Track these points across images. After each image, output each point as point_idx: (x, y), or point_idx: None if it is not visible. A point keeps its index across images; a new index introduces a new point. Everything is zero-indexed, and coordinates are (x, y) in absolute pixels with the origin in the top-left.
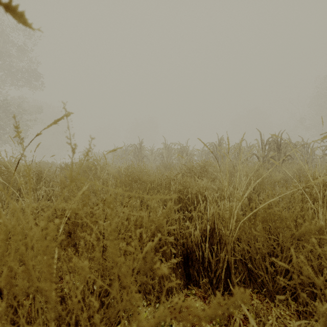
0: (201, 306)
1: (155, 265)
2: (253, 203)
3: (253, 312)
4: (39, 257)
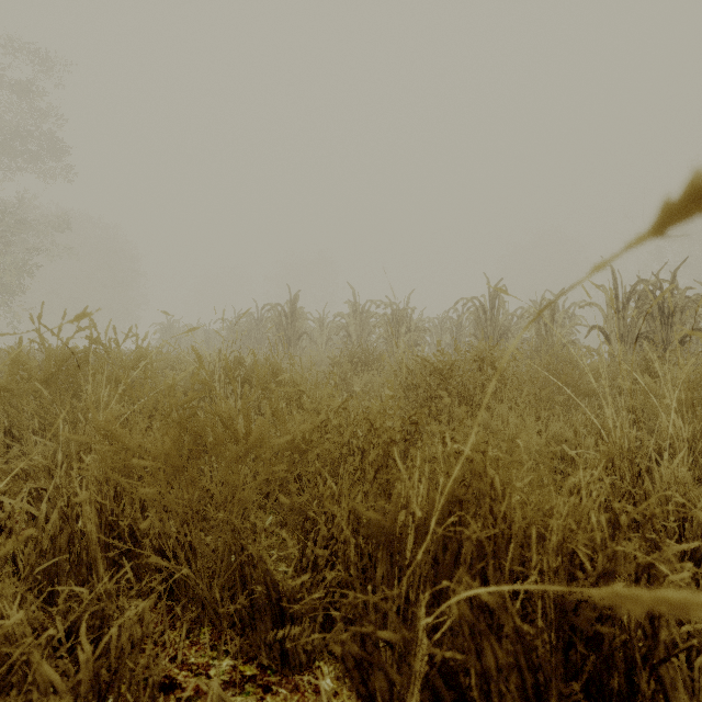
0: None
1: None
2: None
3: None
4: None
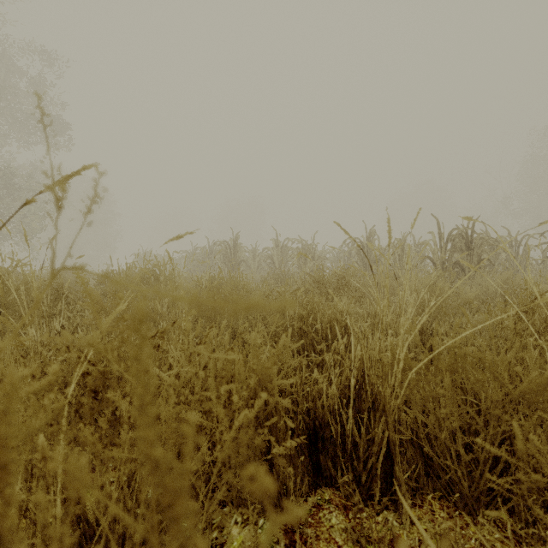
0: (340, 523)
1: (243, 474)
2: (433, 338)
3: (435, 536)
4: (12, 443)
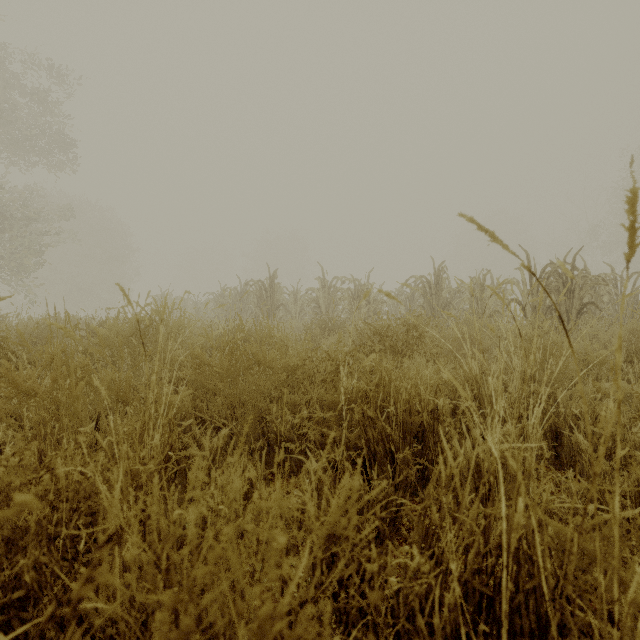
0: None
1: None
2: None
3: None
4: None
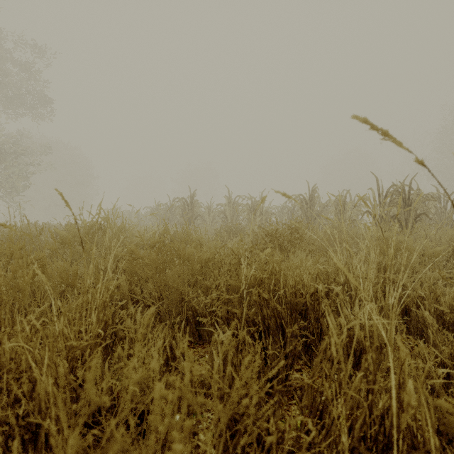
0: None
1: None
2: None
3: None
4: None
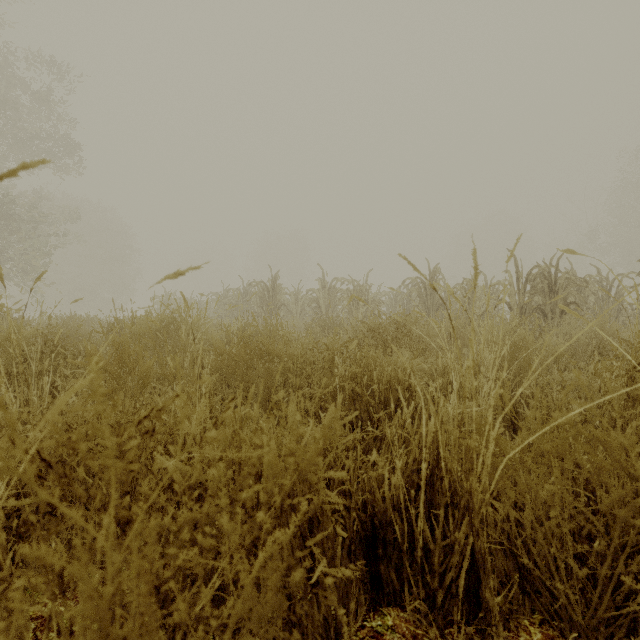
0: None
1: None
2: (532, 410)
3: None
4: None
